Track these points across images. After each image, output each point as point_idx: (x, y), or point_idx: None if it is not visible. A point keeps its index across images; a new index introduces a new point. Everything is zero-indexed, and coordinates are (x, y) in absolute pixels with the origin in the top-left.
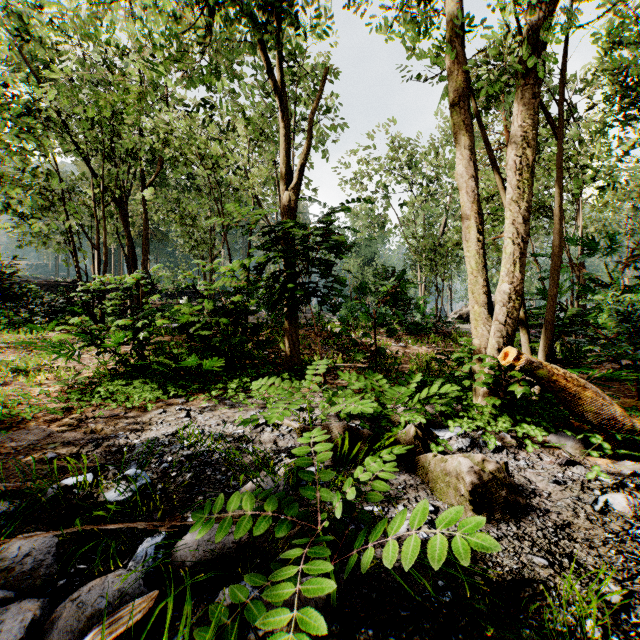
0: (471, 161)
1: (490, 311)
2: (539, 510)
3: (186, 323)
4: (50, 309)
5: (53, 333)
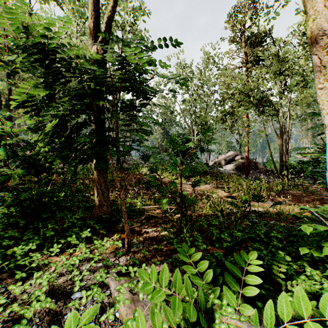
0: None
1: None
2: None
3: None
4: None
5: None
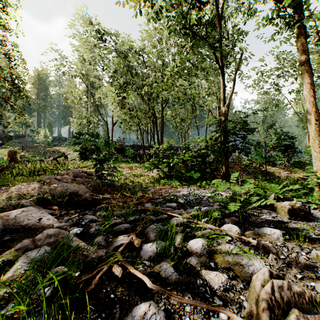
0: (312, 89)
1: None
2: (318, 221)
3: (184, 160)
4: (133, 156)
5: (136, 164)
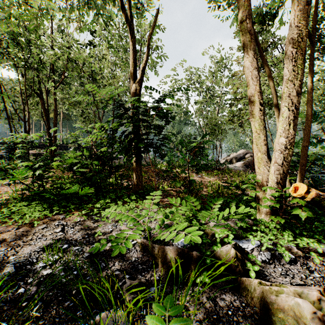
0: (255, 58)
1: (269, 157)
2: None
3: (71, 164)
4: None
5: None
